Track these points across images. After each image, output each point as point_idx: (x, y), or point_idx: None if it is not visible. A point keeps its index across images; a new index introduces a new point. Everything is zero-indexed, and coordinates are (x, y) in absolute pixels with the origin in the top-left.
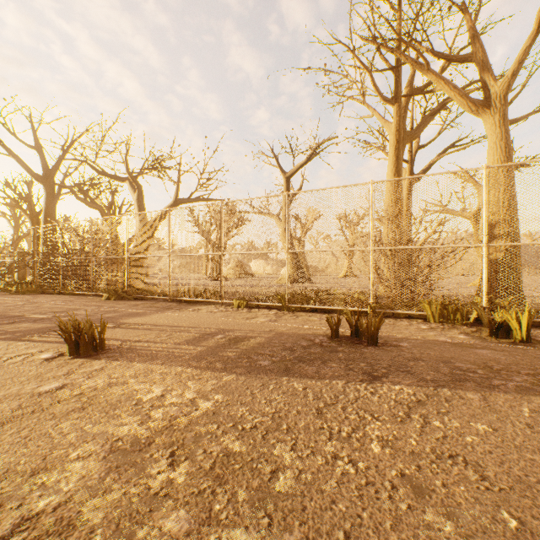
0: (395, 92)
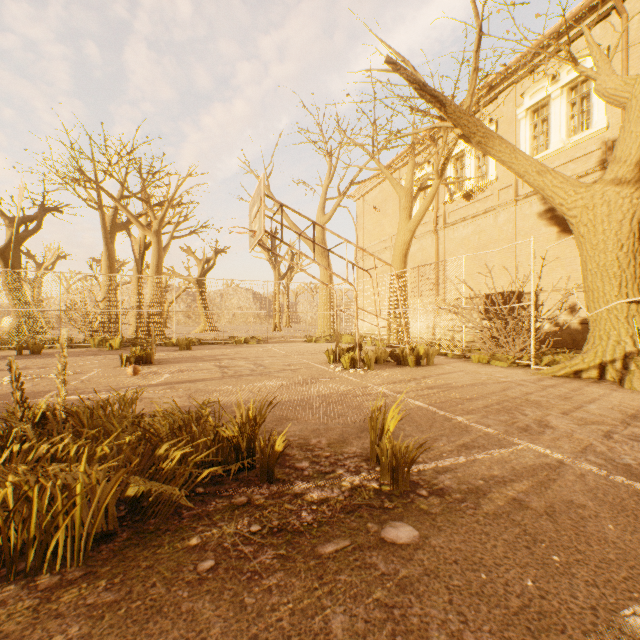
0: (98, 204)
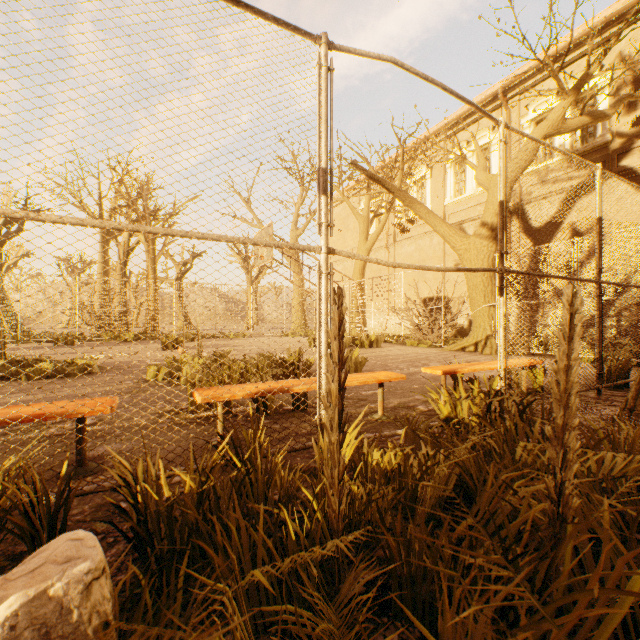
0: (100, 216)
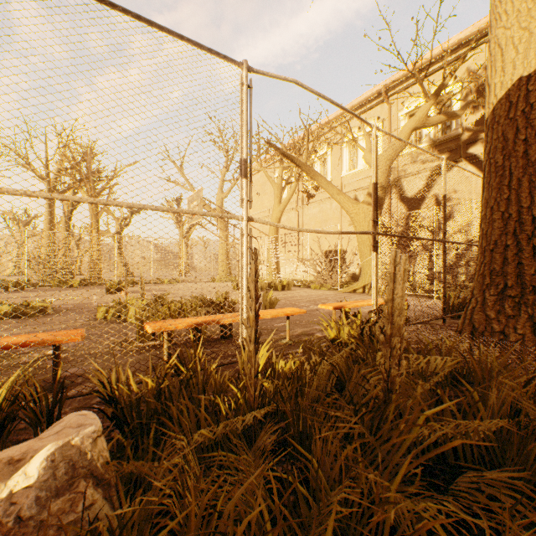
0: (47, 176)
